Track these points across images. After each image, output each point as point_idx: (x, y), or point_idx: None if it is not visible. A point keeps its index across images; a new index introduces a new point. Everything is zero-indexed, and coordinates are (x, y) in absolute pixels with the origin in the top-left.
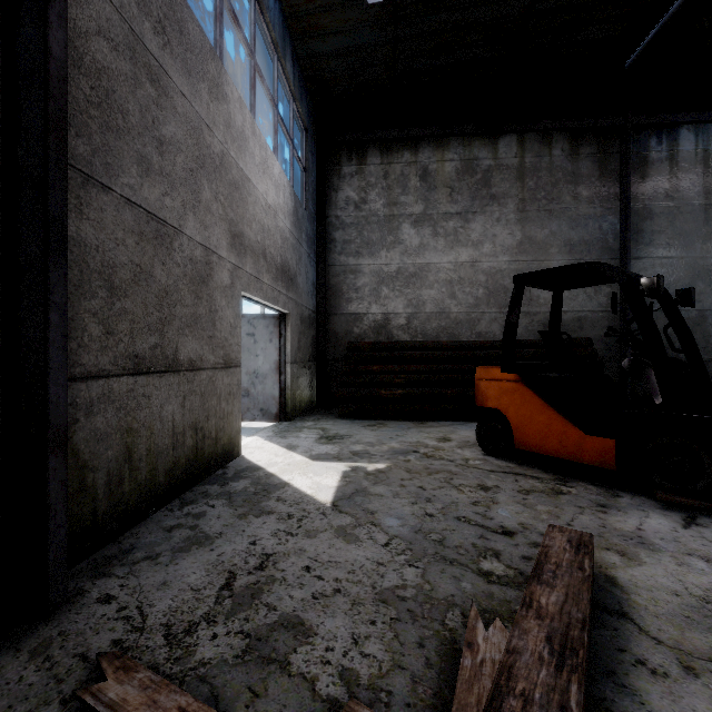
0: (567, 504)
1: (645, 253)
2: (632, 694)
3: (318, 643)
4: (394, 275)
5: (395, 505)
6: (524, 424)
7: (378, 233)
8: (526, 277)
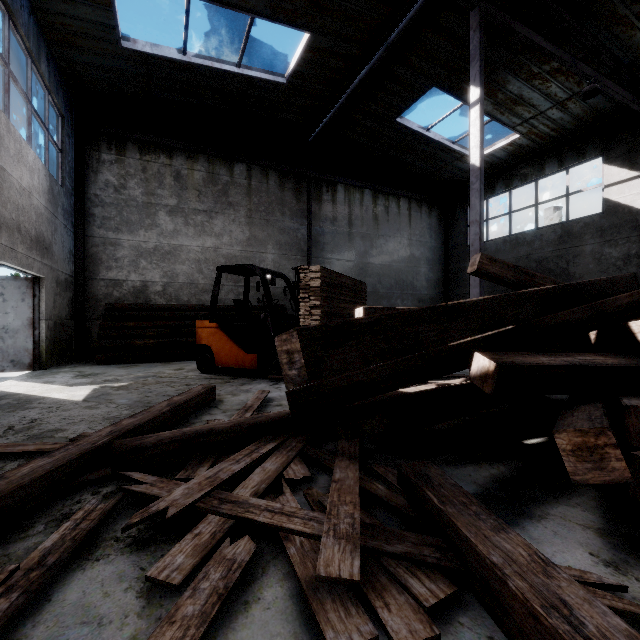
0: (227, 385)
1: (321, 255)
2: (199, 418)
3: (70, 431)
4: (152, 251)
5: (128, 396)
6: (220, 352)
7: (137, 215)
8: (223, 268)
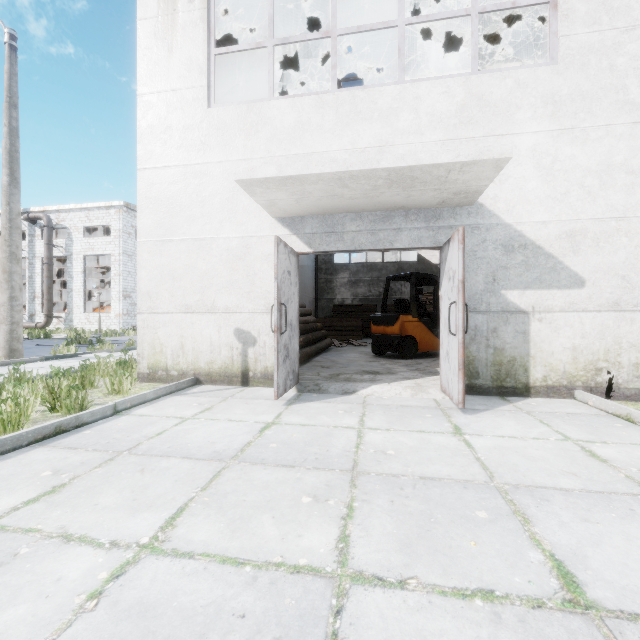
0: None
1: None
2: None
3: None
4: None
5: None
6: (422, 340)
7: None
8: (416, 274)
